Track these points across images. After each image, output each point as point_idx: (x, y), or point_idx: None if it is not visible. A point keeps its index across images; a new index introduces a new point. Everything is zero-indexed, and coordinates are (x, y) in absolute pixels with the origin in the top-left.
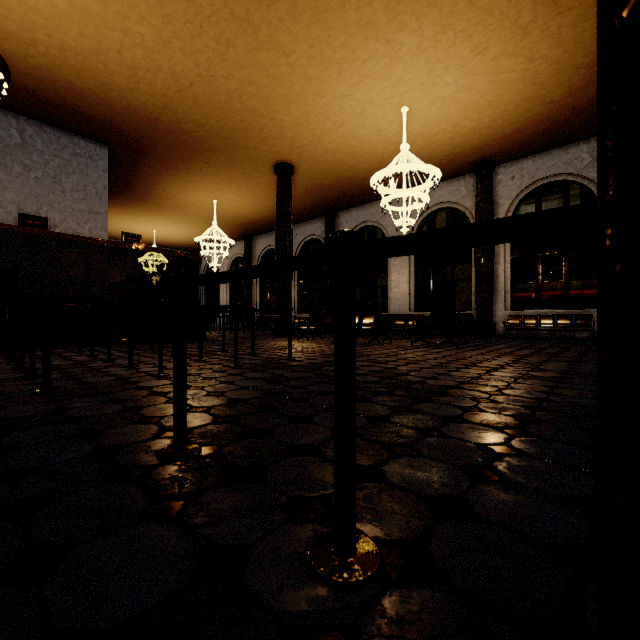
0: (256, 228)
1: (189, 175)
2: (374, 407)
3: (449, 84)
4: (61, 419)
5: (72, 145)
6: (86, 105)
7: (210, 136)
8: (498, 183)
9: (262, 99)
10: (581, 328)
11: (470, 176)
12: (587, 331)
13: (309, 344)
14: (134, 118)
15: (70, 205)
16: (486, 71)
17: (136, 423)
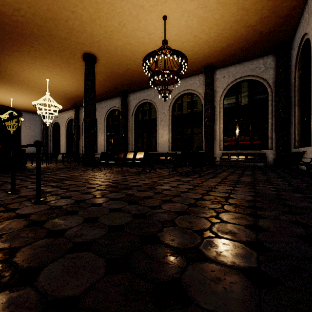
0: (81, 101)
1: (22, 56)
2: None
3: None
4: None
5: None
6: None
7: (27, 22)
8: (216, 79)
9: None
10: (259, 160)
11: (201, 75)
12: (263, 162)
13: (95, 174)
14: None
15: None
16: None
17: None
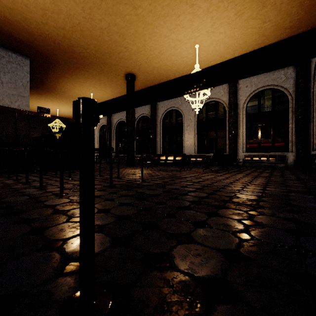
0: None
1: (77, 78)
2: (228, 221)
3: (221, 33)
4: None
5: (7, 56)
6: (15, 32)
7: (90, 56)
8: (239, 89)
9: (120, 35)
10: (280, 162)
11: (225, 85)
12: (284, 163)
13: (147, 171)
14: (45, 42)
15: (6, 91)
16: (241, 27)
17: (39, 250)
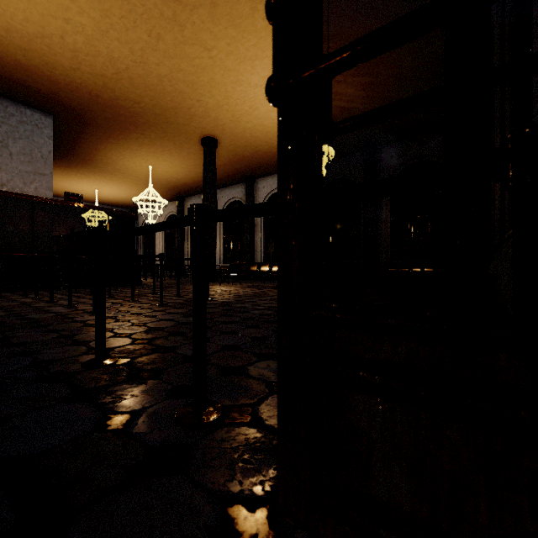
0: (187, 190)
1: (127, 144)
2: (260, 331)
3: (340, 81)
4: (5, 344)
5: (19, 114)
6: (32, 80)
7: (145, 112)
8: (381, 160)
9: (189, 84)
10: None
11: (360, 154)
12: None
13: (228, 288)
14: (76, 93)
15: (17, 167)
16: (367, 73)
17: (69, 345)
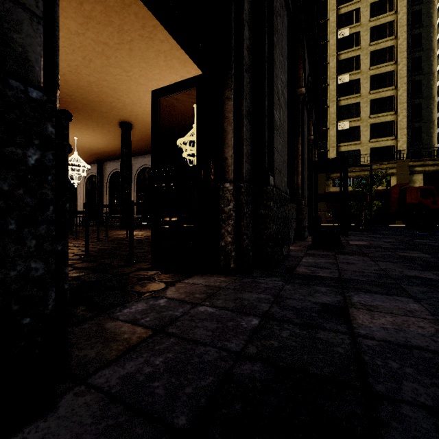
0: (106, 157)
1: None
2: None
3: None
4: None
5: None
6: None
7: (75, 102)
8: None
9: (111, 89)
10: None
11: None
12: None
13: (140, 232)
14: None
15: None
16: None
17: None
